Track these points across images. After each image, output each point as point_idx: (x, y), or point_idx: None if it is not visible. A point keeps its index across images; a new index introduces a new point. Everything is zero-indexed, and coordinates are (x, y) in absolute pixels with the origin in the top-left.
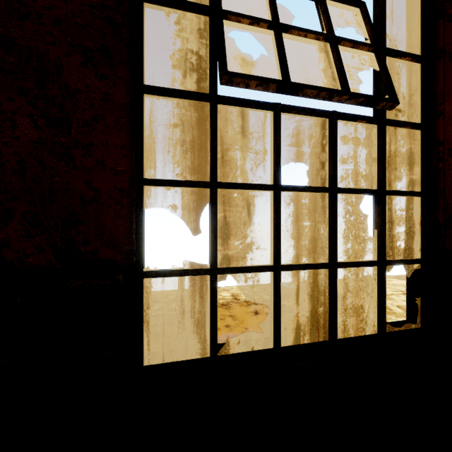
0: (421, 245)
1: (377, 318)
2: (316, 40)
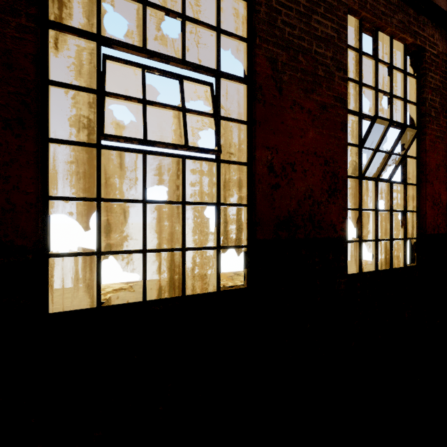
0: (247, 236)
1: (216, 282)
2: (173, 110)
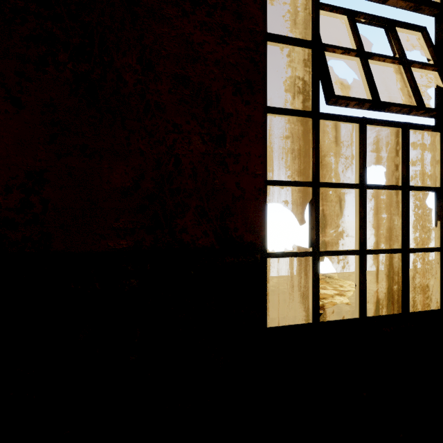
0: None
1: (440, 296)
2: (391, 63)
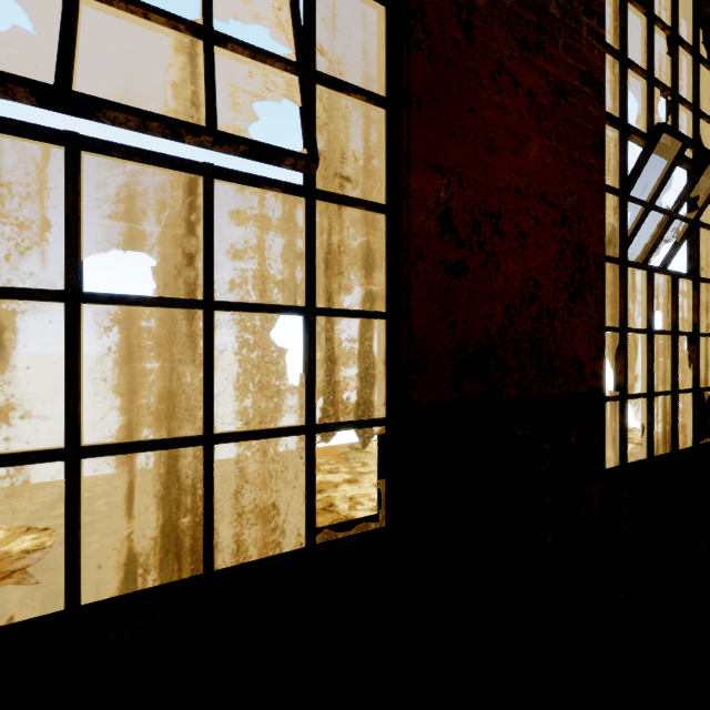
0: (387, 396)
1: (305, 522)
2: (174, 30)
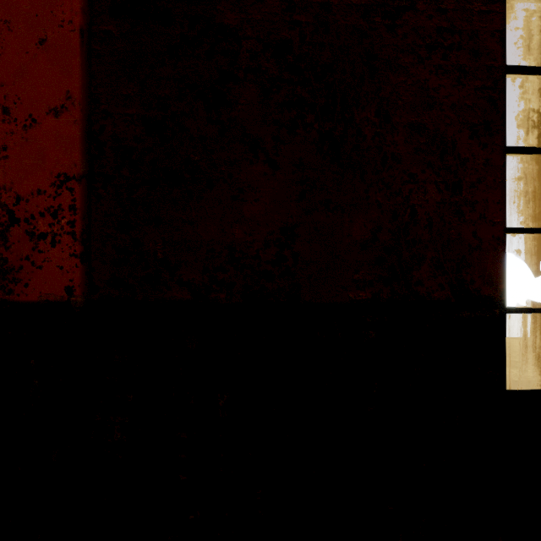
0: None
1: None
2: None
